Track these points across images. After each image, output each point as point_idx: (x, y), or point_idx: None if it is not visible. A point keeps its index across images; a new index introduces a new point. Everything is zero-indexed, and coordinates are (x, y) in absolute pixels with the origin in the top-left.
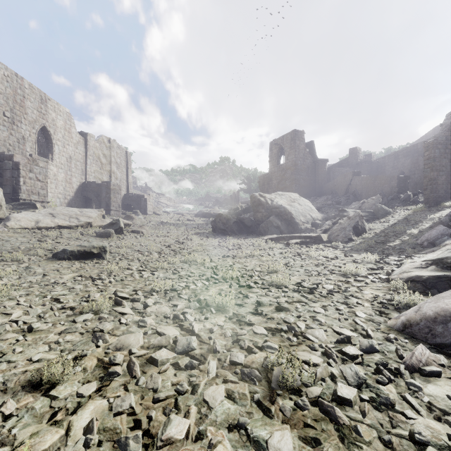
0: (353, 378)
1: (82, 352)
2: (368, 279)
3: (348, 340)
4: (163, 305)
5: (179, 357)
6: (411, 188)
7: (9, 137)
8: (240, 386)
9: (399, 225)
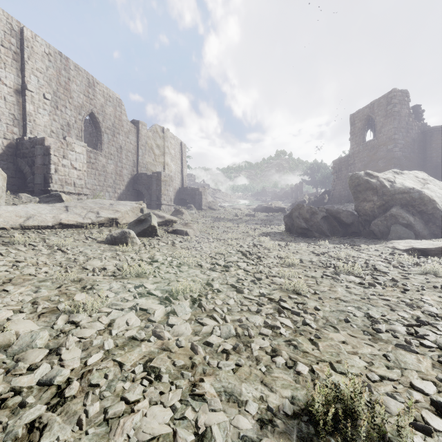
0: None
1: None
2: None
3: None
4: None
5: None
6: None
7: (52, 123)
8: None
9: None
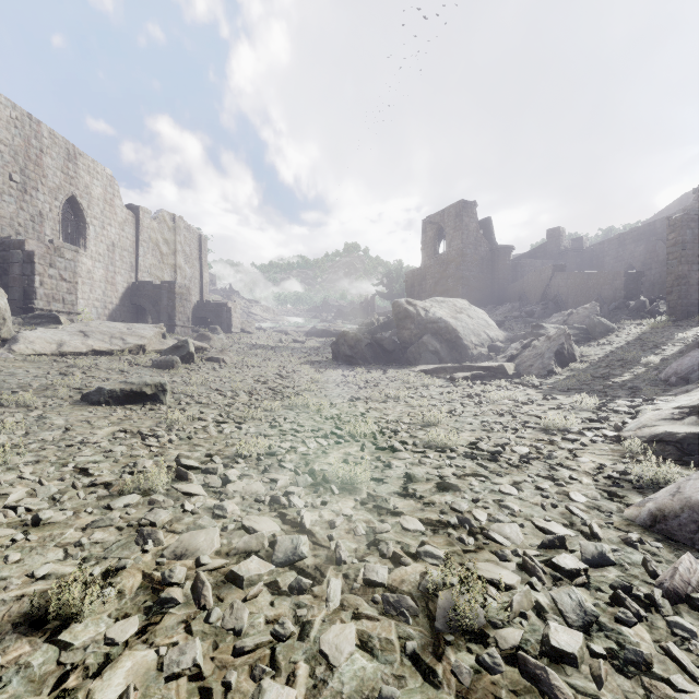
0: (575, 614)
1: (119, 562)
2: (584, 437)
3: (561, 543)
4: (253, 480)
5: (279, 572)
6: (646, 291)
7: (18, 213)
8: (382, 626)
9: (628, 349)
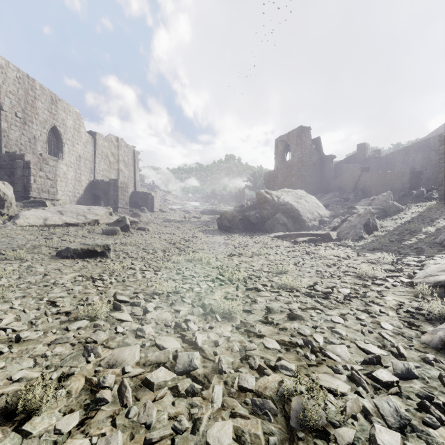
0: (393, 417)
1: (69, 370)
2: (387, 282)
3: (377, 361)
4: (164, 310)
5: (179, 378)
6: (423, 184)
7: (21, 137)
8: (251, 423)
9: (413, 222)
